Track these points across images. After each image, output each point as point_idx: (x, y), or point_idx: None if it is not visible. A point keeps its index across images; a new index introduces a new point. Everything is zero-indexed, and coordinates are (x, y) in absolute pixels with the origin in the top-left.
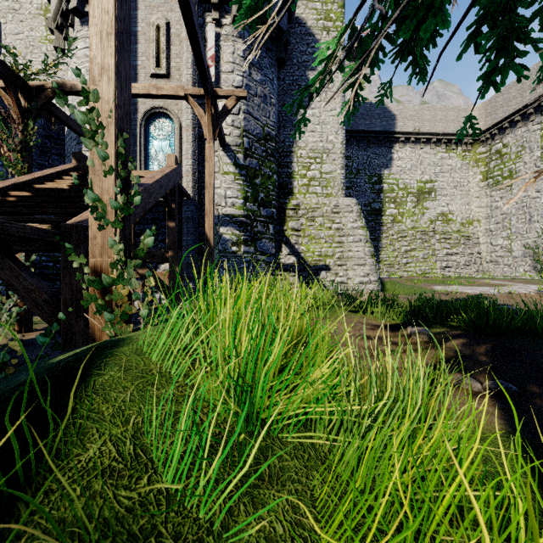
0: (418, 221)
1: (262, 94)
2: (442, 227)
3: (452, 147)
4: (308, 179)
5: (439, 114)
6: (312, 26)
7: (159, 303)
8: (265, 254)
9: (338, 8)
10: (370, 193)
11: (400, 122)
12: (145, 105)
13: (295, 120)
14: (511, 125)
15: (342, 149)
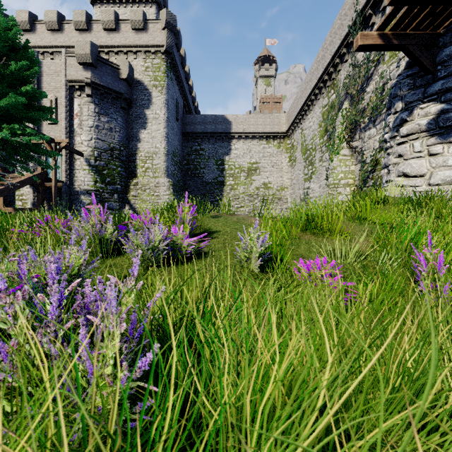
0: (248, 189)
1: (109, 128)
2: (262, 192)
3: (270, 140)
4: (145, 168)
5: (260, 120)
6: (147, 85)
7: None
8: (111, 209)
9: (162, 74)
10: (217, 171)
11: (234, 126)
12: None
13: (138, 137)
14: (295, 128)
15: (164, 151)
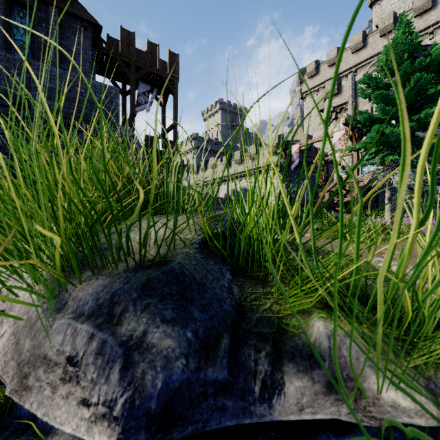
0: None
1: None
2: None
3: None
4: None
5: None
6: None
7: None
8: None
9: None
10: None
11: None
12: None
13: None
14: None
15: None
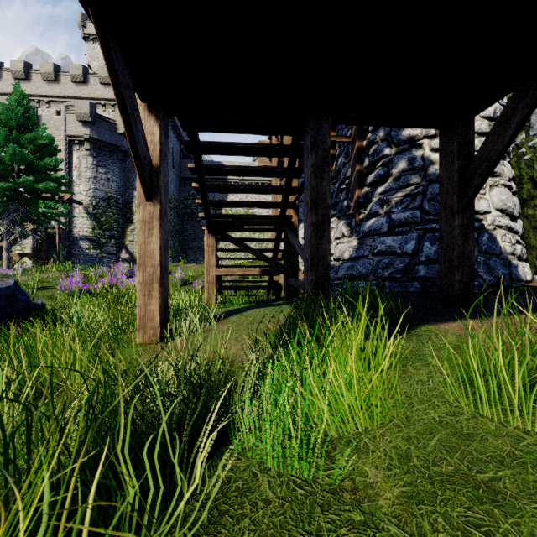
0: (244, 233)
1: (106, 178)
2: (258, 237)
3: None
4: None
5: None
6: None
7: None
8: (108, 253)
9: None
10: None
11: None
12: None
13: (135, 185)
14: None
15: None
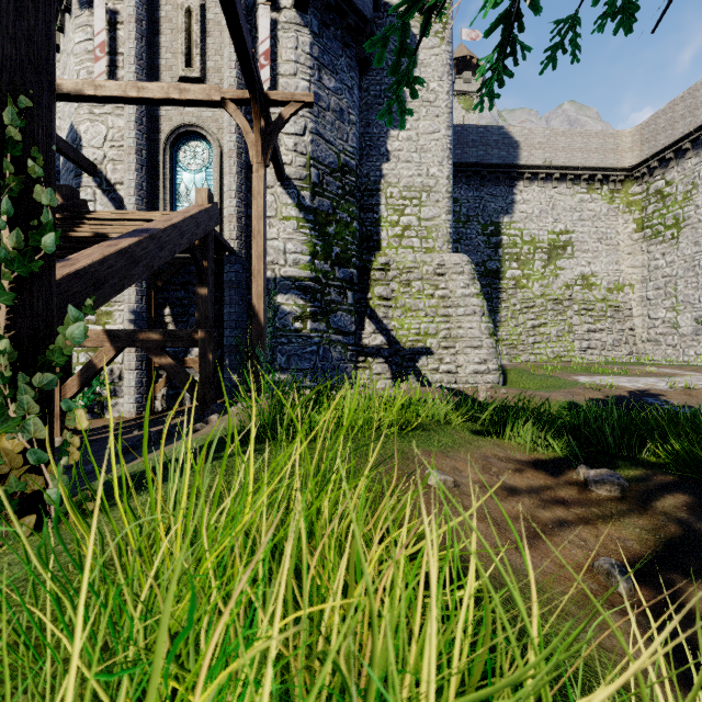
0: (550, 286)
1: (337, 108)
2: (582, 294)
3: (595, 185)
4: (401, 228)
5: (578, 141)
6: None
7: (190, 402)
8: (341, 332)
9: None
10: (484, 249)
11: (524, 152)
12: (171, 122)
13: (383, 146)
14: (677, 156)
15: (448, 187)
